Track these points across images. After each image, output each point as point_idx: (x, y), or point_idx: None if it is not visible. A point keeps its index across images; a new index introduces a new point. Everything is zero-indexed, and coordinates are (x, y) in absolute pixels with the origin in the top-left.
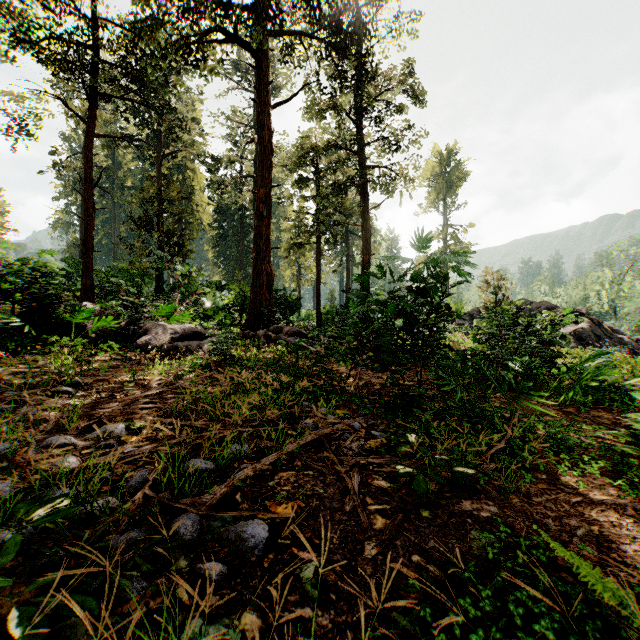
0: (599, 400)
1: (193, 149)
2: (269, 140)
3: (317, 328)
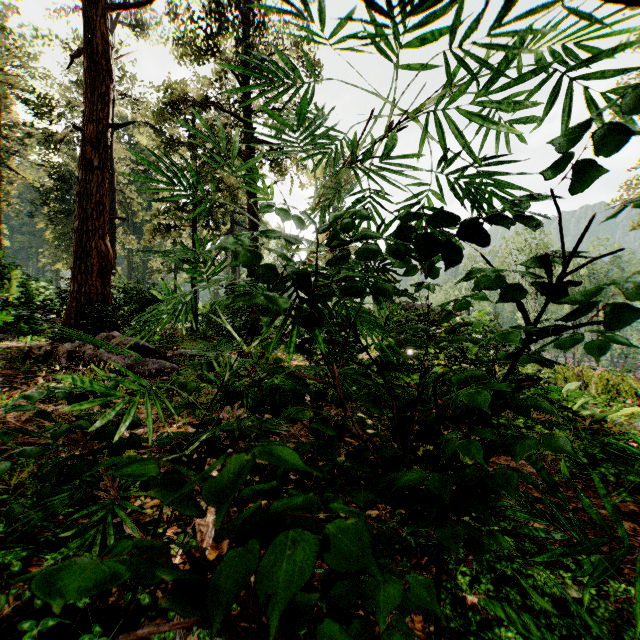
0: (634, 466)
1: (2, 76)
2: (104, 54)
3: (192, 332)
